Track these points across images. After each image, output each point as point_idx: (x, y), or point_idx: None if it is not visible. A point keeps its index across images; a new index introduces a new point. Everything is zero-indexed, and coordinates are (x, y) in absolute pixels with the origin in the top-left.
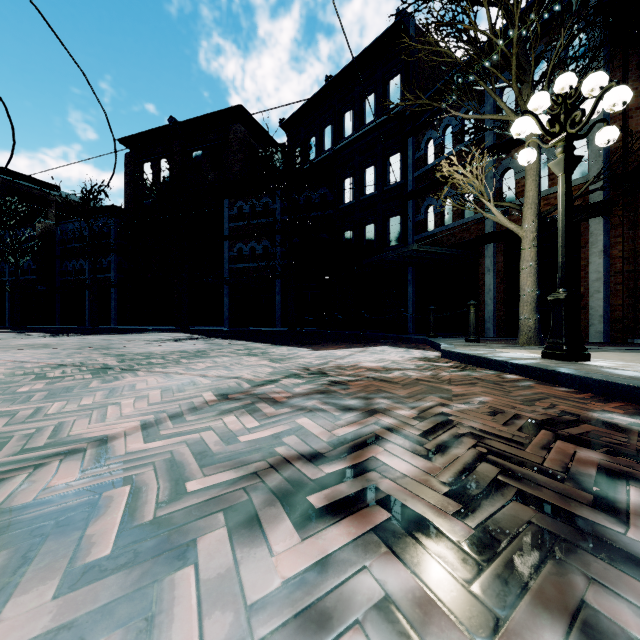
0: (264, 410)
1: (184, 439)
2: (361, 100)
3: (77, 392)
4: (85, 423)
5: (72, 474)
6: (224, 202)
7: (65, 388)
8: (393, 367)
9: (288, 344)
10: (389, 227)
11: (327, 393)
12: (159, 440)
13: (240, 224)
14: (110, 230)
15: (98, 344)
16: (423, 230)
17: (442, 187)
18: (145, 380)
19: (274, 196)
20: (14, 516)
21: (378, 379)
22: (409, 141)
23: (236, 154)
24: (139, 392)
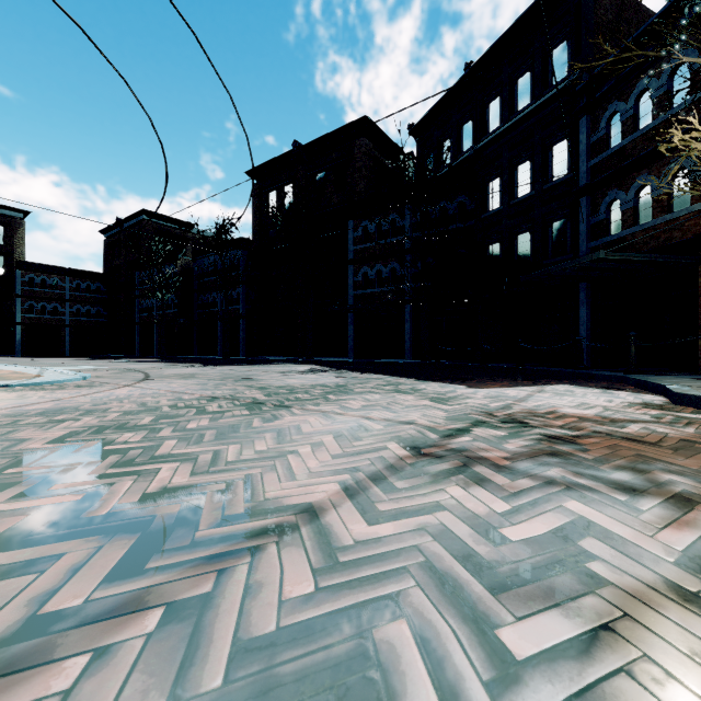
0: (493, 479)
1: (418, 523)
2: (511, 83)
3: (244, 432)
4: (274, 479)
5: (304, 575)
6: (348, 224)
7: (230, 426)
8: (616, 417)
9: (433, 379)
10: (551, 234)
11: (560, 456)
12: (383, 521)
13: (365, 246)
14: (239, 262)
15: (236, 375)
16: (603, 234)
17: (634, 174)
18: (306, 420)
19: (403, 212)
20: (264, 662)
21: (616, 436)
22: (581, 122)
23: (360, 170)
24: (309, 437)
